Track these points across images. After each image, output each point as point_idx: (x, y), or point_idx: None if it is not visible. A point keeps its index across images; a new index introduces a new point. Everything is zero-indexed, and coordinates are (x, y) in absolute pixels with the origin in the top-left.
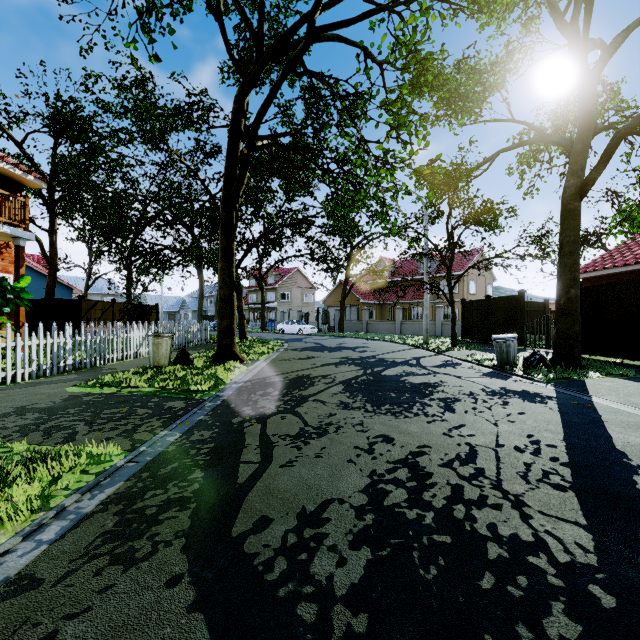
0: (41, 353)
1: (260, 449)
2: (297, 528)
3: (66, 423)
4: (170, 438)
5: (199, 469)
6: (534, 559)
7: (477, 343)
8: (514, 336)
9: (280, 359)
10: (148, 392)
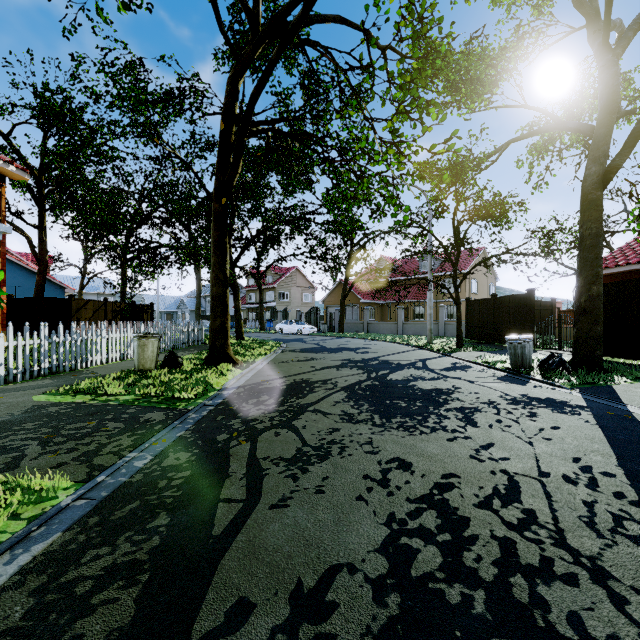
0: (11, 356)
1: (246, 480)
2: (289, 623)
3: (15, 443)
4: (138, 462)
5: (165, 512)
6: None
7: (483, 344)
8: (530, 337)
9: (277, 361)
10: (126, 401)
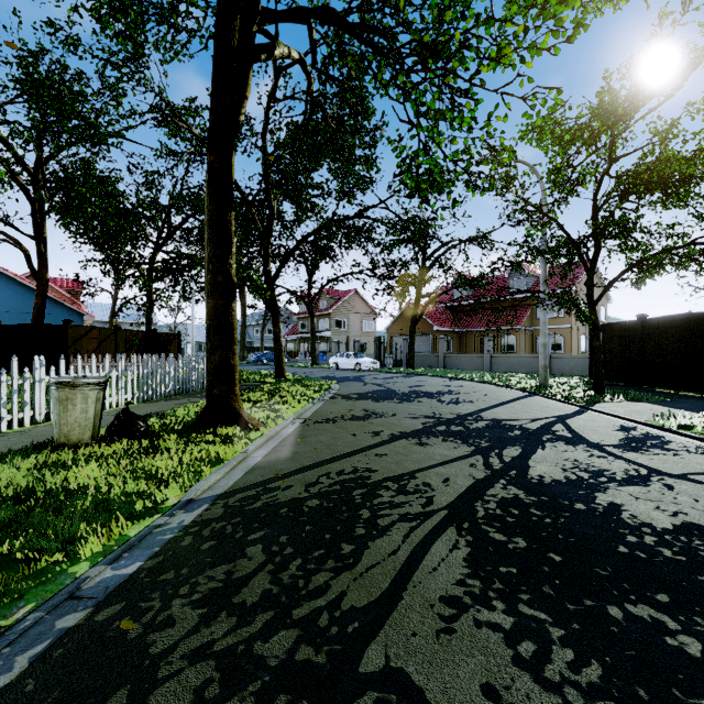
0: None
1: None
2: None
3: None
4: None
5: None
6: None
7: (624, 387)
8: None
9: (319, 418)
10: None
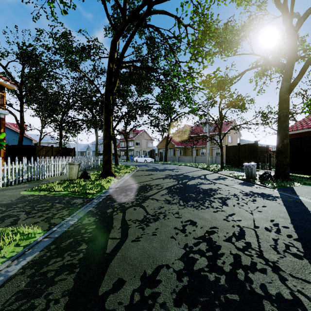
0: (9, 173)
1: (121, 229)
2: (140, 288)
3: (14, 213)
4: (71, 222)
5: (84, 243)
6: None
7: (233, 167)
8: (255, 164)
9: (135, 175)
10: (64, 194)
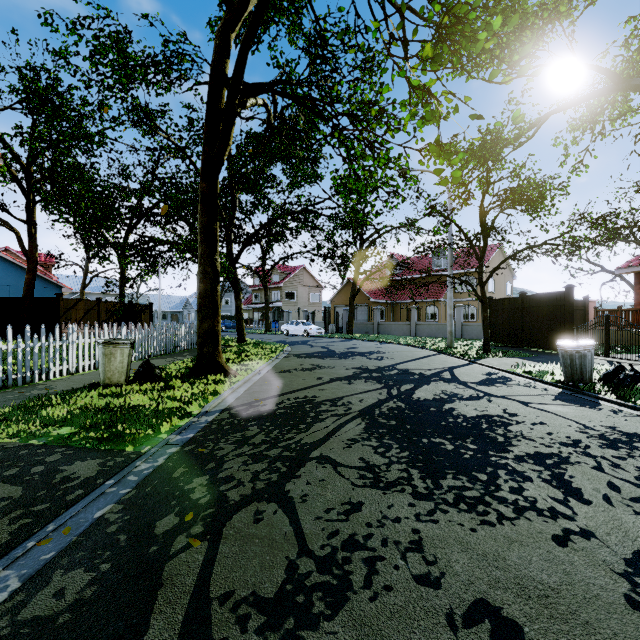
0: None
1: None
2: None
3: None
4: None
5: None
6: None
7: (510, 348)
8: (591, 344)
9: (278, 370)
10: (57, 437)
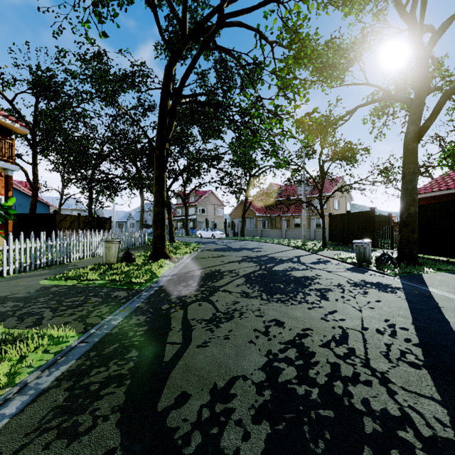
0: (22, 254)
1: (182, 331)
2: (210, 403)
3: (36, 310)
4: (114, 322)
5: (134, 349)
6: (403, 433)
7: (340, 245)
8: (369, 241)
9: (198, 257)
10: (100, 284)
